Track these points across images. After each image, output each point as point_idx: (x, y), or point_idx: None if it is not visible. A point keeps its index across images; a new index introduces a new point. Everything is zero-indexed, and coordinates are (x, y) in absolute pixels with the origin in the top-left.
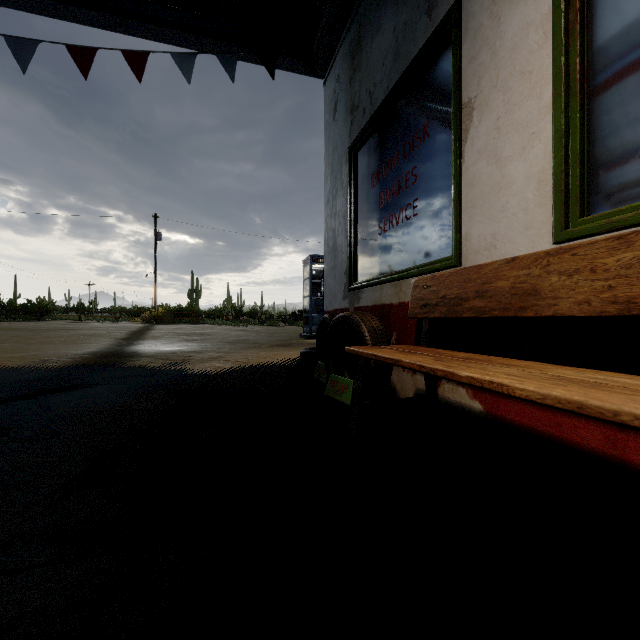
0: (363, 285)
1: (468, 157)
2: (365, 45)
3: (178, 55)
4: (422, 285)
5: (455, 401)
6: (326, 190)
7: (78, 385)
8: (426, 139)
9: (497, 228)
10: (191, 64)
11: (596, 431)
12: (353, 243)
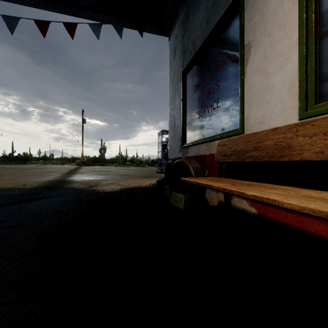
0: (190, 145)
1: (248, 74)
2: (191, 17)
3: (92, 25)
4: (222, 144)
5: (241, 207)
6: (170, 95)
7: (40, 197)
8: (224, 65)
9: (265, 112)
10: (99, 29)
11: (325, 226)
12: (184, 123)
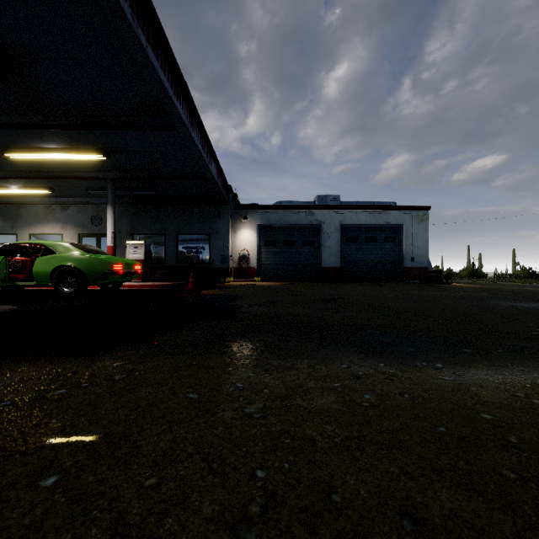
0: None
1: None
2: None
3: None
4: None
5: None
6: None
7: None
8: None
9: None
10: None
11: None
12: None
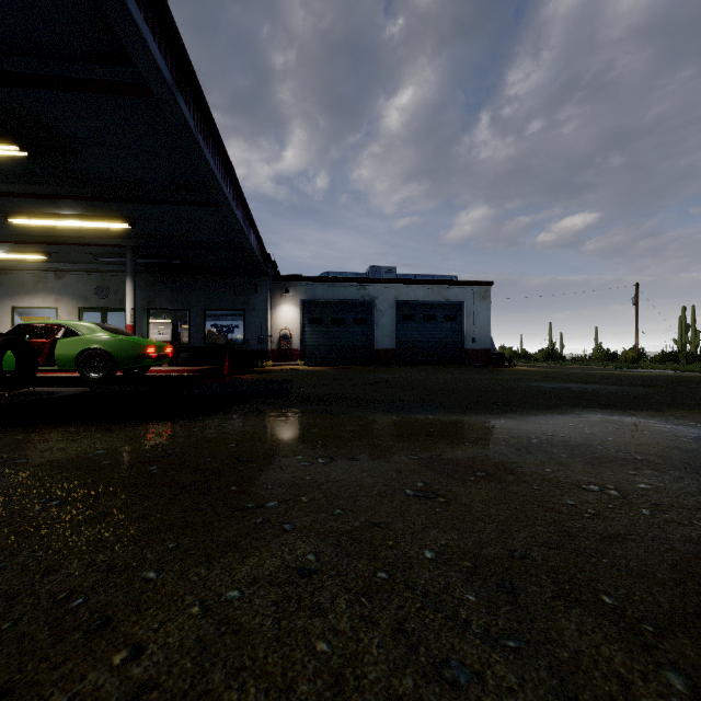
0: None
1: None
2: None
3: None
4: None
5: None
6: None
7: None
8: None
9: None
10: None
11: None
12: None
